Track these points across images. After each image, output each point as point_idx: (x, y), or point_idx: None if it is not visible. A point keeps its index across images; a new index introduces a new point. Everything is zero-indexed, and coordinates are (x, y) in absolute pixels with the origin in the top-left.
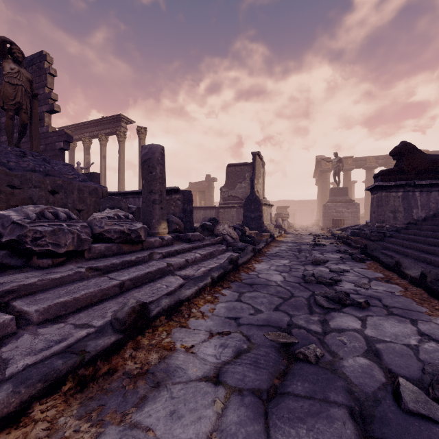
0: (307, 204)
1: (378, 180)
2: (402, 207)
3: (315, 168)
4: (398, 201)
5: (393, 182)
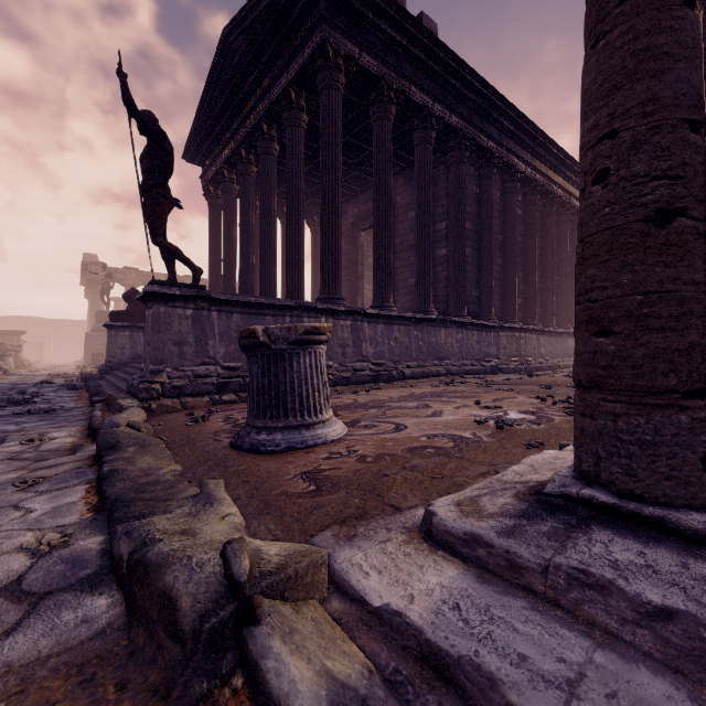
0: (73, 328)
1: (111, 319)
2: (129, 345)
3: (82, 273)
4: (127, 339)
5: (121, 323)
